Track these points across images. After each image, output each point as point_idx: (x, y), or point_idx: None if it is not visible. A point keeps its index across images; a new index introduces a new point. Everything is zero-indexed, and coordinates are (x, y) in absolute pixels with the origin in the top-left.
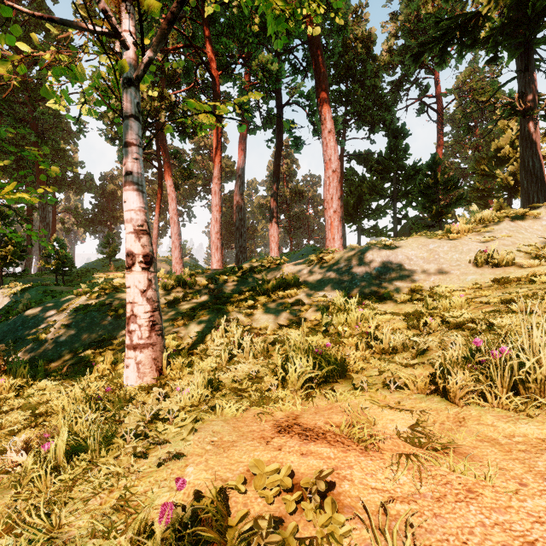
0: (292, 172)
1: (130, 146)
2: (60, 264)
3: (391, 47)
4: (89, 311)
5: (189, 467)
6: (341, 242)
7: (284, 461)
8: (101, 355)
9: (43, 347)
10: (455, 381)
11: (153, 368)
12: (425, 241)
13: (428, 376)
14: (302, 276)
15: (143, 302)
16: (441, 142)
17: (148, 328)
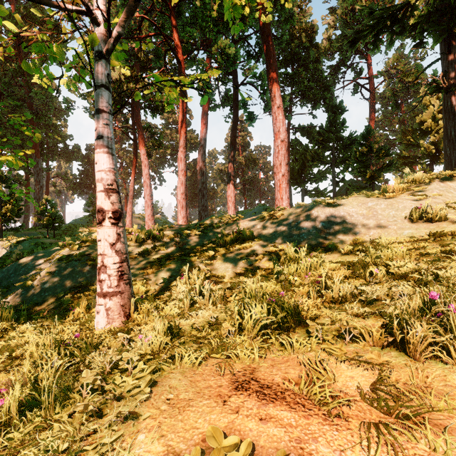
0: (246, 143)
1: (101, 113)
2: (50, 220)
3: (330, 36)
4: (70, 261)
5: (141, 433)
6: (288, 202)
7: (242, 429)
8: (79, 300)
9: (29, 292)
10: (414, 337)
11: (121, 314)
12: (364, 199)
13: (380, 327)
14: (255, 231)
15: (112, 254)
16: (373, 117)
17: (116, 278)
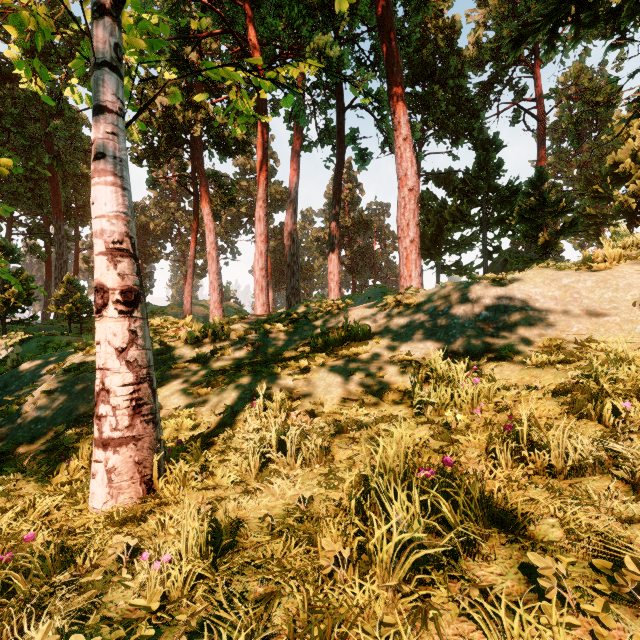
0: (355, 199)
1: (103, 112)
2: (73, 309)
3: (479, 38)
4: (82, 372)
5: None
6: (420, 281)
7: None
8: (88, 437)
9: (13, 423)
10: None
11: (135, 478)
12: (554, 273)
13: None
14: (374, 325)
15: (121, 368)
16: (542, 157)
17: (128, 412)
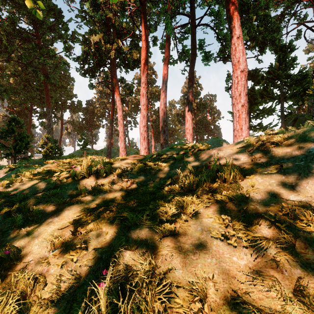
0: (197, 93)
1: None
2: (47, 151)
3: None
4: None
5: None
6: (248, 132)
7: None
8: None
9: None
10: None
11: None
12: None
13: None
14: (240, 165)
15: None
16: None
17: None
